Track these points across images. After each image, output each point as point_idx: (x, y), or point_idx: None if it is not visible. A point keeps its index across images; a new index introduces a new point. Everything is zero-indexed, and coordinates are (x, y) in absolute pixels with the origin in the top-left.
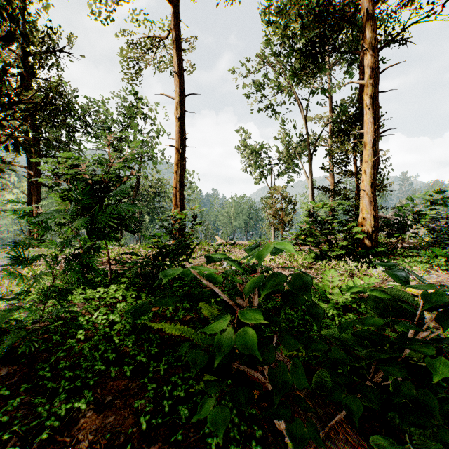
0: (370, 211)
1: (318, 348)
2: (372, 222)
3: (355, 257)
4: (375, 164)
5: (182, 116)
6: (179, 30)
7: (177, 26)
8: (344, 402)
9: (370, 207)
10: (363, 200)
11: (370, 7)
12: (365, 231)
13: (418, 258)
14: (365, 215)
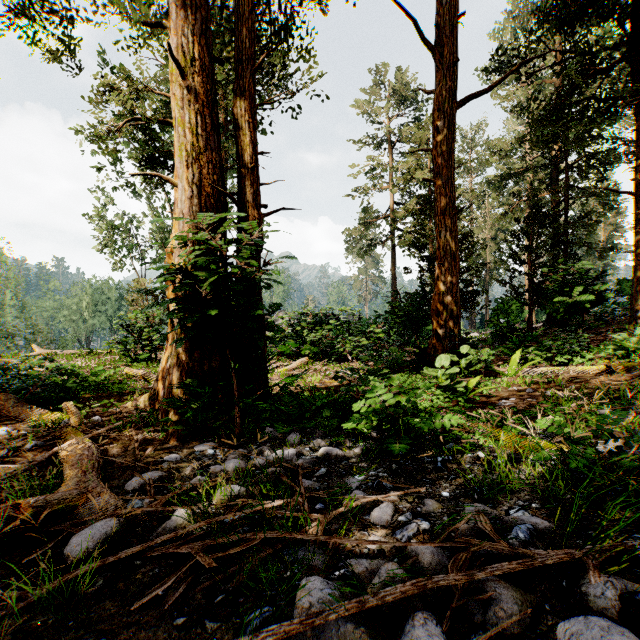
0: None
1: (7, 378)
2: None
3: None
4: None
5: None
6: None
7: None
8: (12, 388)
9: None
10: None
11: None
12: None
13: None
14: None
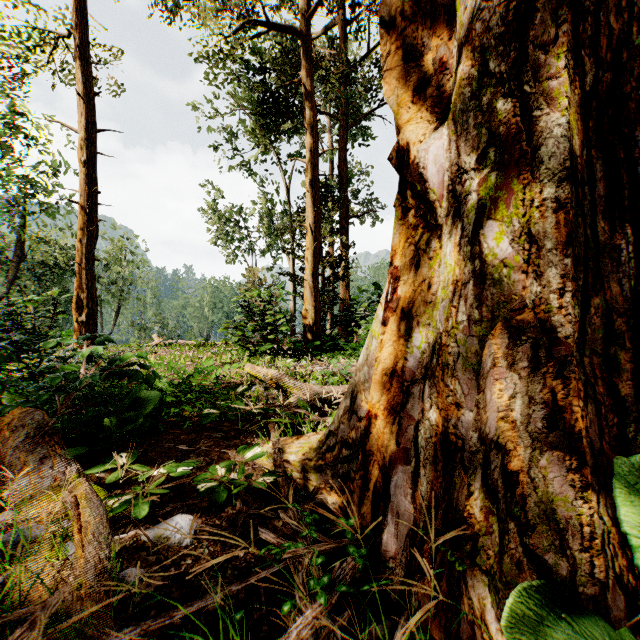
0: (311, 302)
1: None
2: (313, 314)
3: (294, 352)
4: (317, 252)
5: (90, 160)
6: (85, 33)
7: (82, 27)
8: (5, 407)
9: (311, 298)
10: (306, 291)
11: (311, 83)
12: (308, 324)
13: (350, 351)
14: (308, 306)
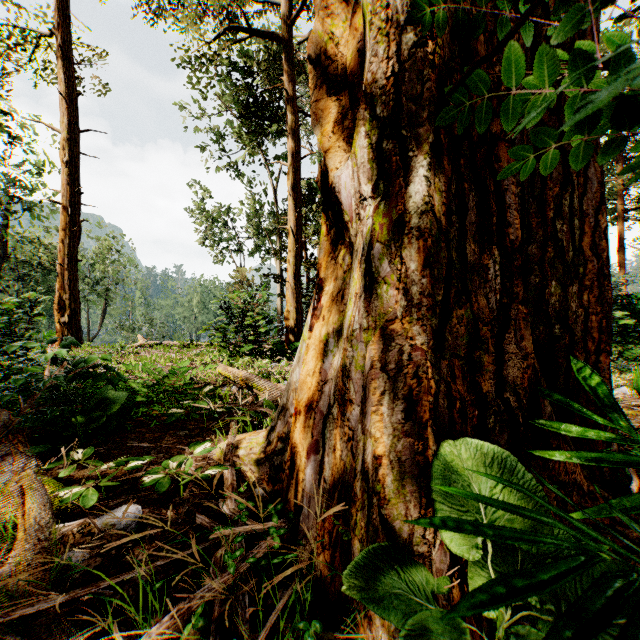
0: (293, 304)
1: None
2: (294, 315)
3: (275, 352)
4: (298, 254)
5: (72, 161)
6: (67, 33)
7: (65, 26)
8: None
9: (293, 299)
10: (288, 292)
11: (292, 88)
12: (290, 325)
13: None
14: (290, 307)
